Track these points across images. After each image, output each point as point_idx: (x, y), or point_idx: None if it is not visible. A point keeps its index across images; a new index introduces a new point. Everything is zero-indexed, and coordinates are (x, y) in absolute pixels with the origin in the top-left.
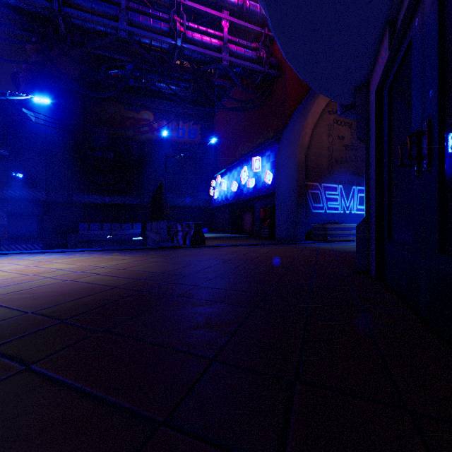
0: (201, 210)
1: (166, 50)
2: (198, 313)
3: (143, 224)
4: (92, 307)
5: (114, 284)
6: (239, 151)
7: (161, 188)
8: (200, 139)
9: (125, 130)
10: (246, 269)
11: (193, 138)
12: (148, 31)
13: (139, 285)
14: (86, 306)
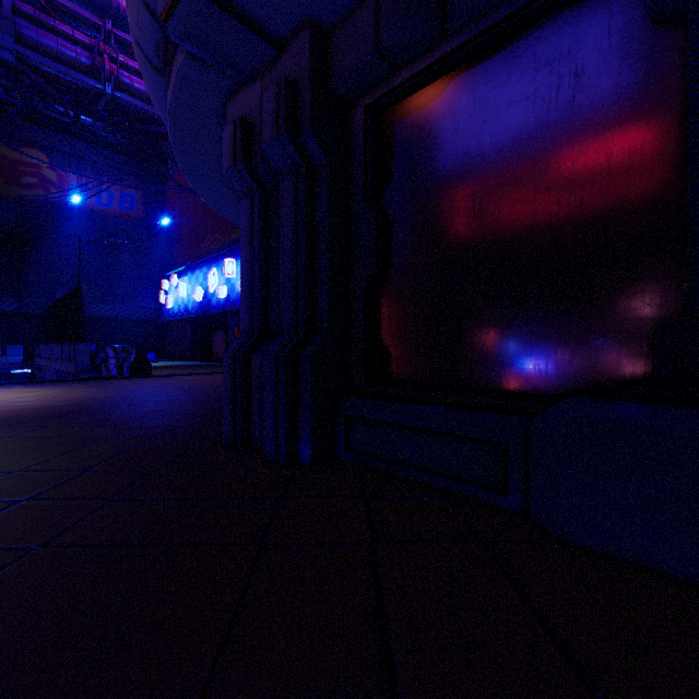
0: (144, 324)
1: (85, 91)
2: (149, 409)
3: (27, 348)
4: (57, 413)
5: (59, 404)
6: (207, 244)
7: (78, 295)
8: (141, 212)
9: (8, 200)
10: (196, 391)
11: (128, 208)
12: (54, 58)
13: (87, 404)
14: (50, 413)
